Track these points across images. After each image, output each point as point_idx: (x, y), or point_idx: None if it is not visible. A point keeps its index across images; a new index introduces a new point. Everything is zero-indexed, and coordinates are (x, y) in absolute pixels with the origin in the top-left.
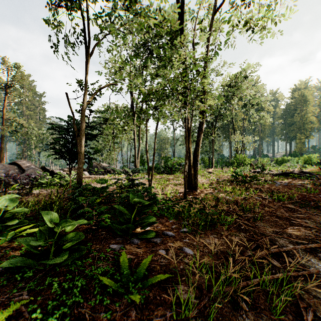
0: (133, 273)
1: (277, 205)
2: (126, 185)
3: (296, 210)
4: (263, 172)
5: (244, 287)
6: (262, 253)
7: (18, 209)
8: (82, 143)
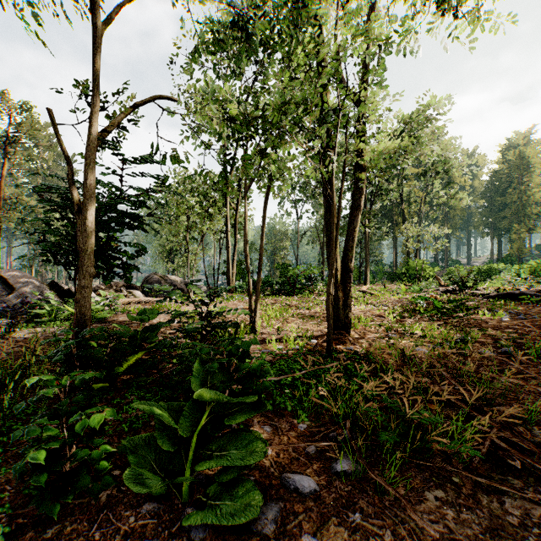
0: None
1: None
2: (190, 331)
3: None
4: (462, 292)
5: None
6: None
7: None
8: (89, 229)
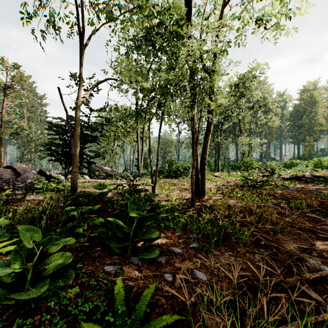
0: (130, 309)
1: (295, 214)
2: (126, 192)
3: (318, 220)
4: (272, 176)
5: None
6: (293, 279)
7: None
8: (77, 144)
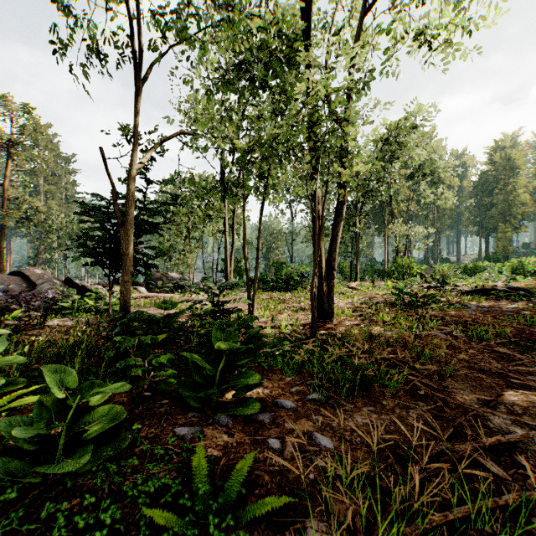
0: (217, 490)
1: (476, 348)
2: (207, 313)
3: (512, 357)
4: (443, 289)
5: (438, 524)
6: (466, 447)
7: (8, 358)
8: (129, 238)
